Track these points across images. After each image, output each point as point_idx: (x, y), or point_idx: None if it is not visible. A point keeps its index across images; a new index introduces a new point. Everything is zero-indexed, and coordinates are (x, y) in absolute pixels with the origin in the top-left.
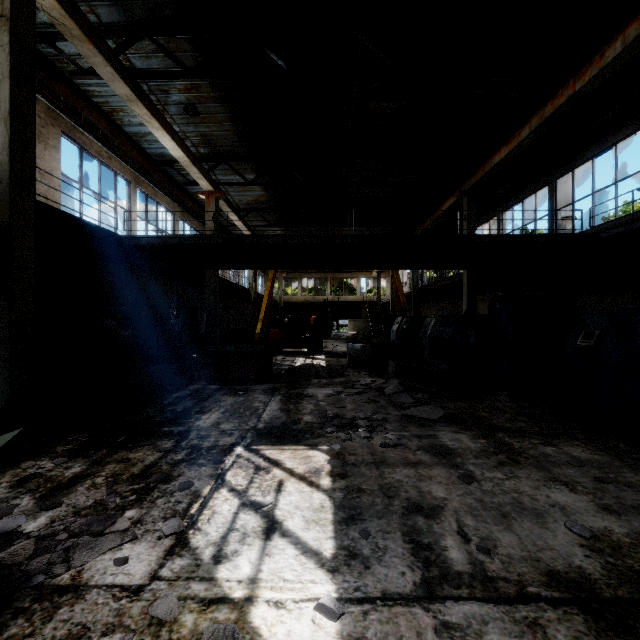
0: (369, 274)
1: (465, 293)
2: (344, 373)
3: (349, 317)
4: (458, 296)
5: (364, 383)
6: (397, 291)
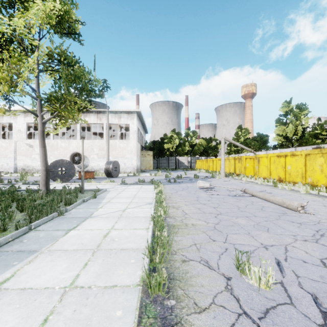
0: None
1: None
2: None
3: None
4: None
5: None
6: None
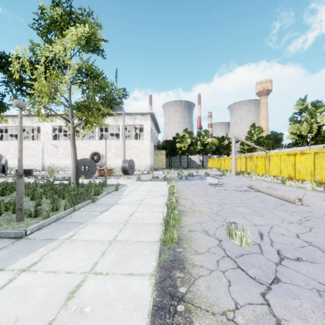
0: None
1: None
2: None
3: None
4: None
5: None
6: None
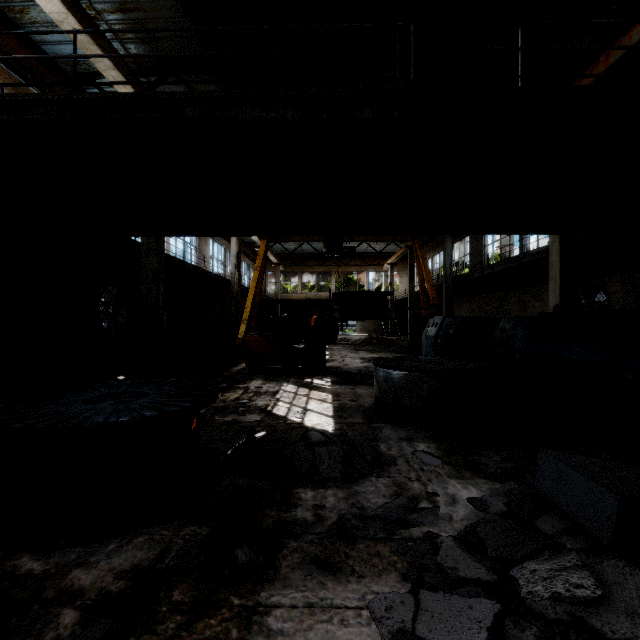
0: (379, 267)
1: (555, 278)
2: (378, 447)
3: (368, 316)
4: (507, 289)
5: (460, 523)
6: (423, 283)
